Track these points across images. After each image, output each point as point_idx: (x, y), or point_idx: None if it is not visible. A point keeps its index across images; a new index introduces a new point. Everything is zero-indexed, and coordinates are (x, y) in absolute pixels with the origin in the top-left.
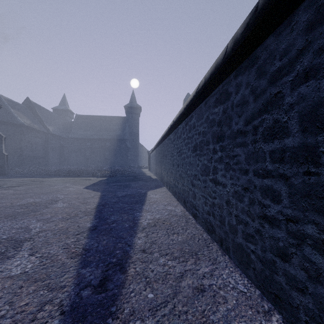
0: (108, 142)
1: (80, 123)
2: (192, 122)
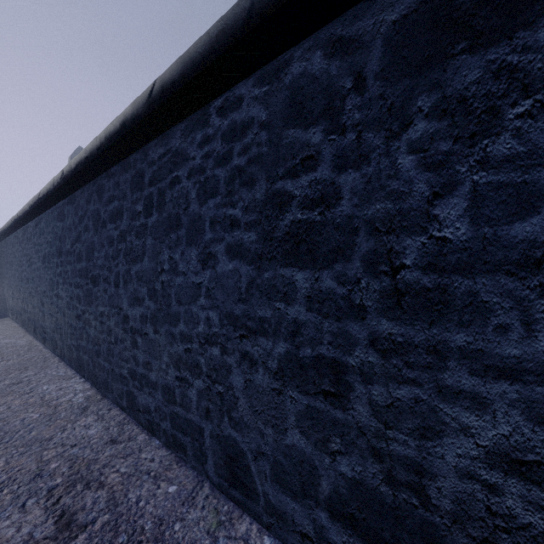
0: None
1: None
2: (42, 226)
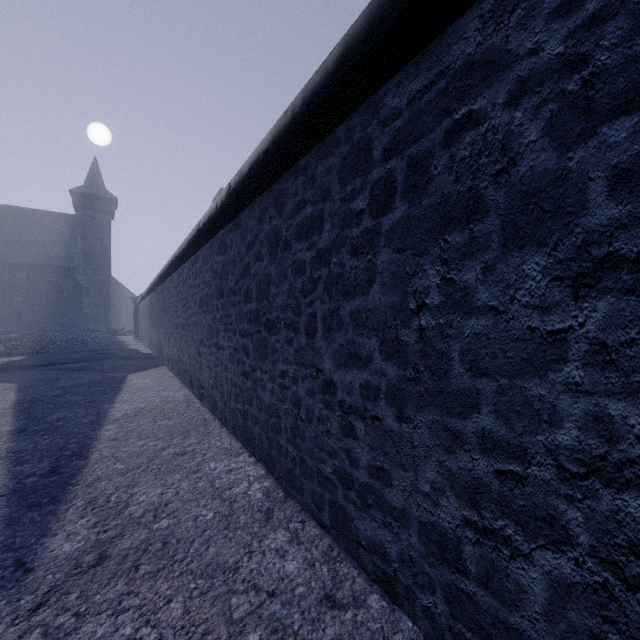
0: (21, 271)
1: None
2: (199, 265)
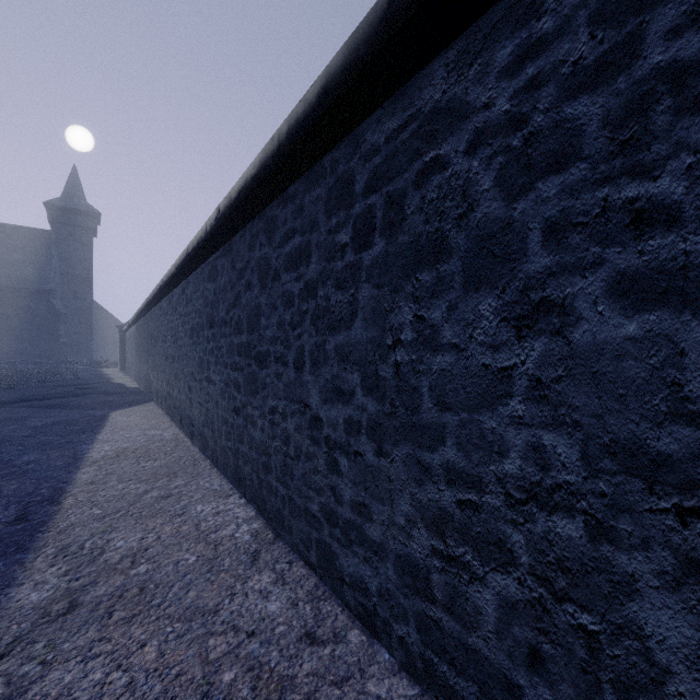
0: None
1: None
2: (189, 292)
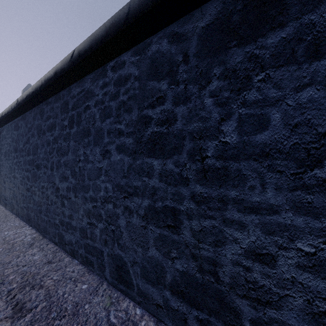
0: None
1: None
2: (4, 134)
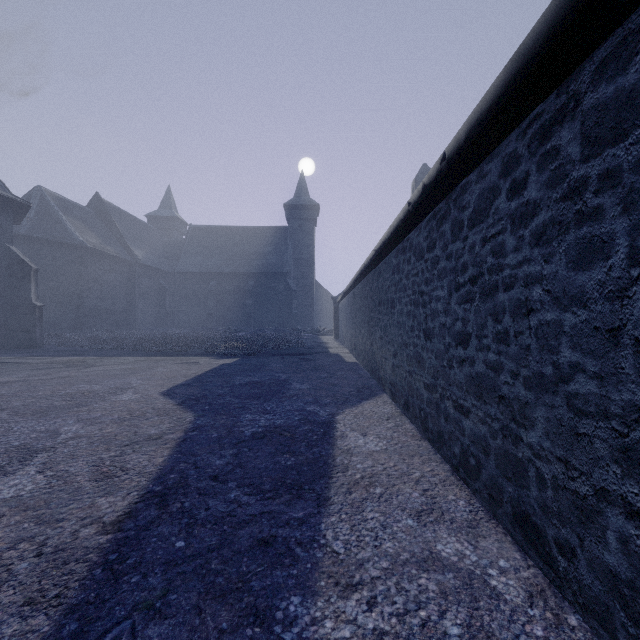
0: (251, 279)
1: (197, 242)
2: None
